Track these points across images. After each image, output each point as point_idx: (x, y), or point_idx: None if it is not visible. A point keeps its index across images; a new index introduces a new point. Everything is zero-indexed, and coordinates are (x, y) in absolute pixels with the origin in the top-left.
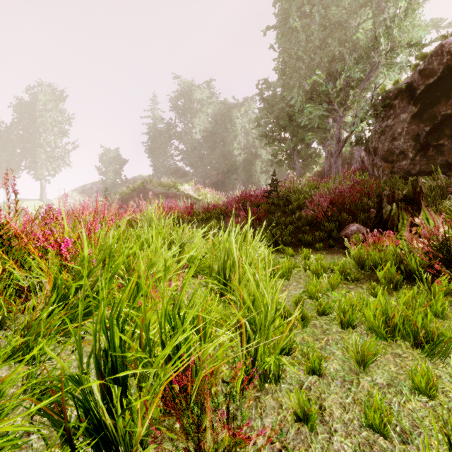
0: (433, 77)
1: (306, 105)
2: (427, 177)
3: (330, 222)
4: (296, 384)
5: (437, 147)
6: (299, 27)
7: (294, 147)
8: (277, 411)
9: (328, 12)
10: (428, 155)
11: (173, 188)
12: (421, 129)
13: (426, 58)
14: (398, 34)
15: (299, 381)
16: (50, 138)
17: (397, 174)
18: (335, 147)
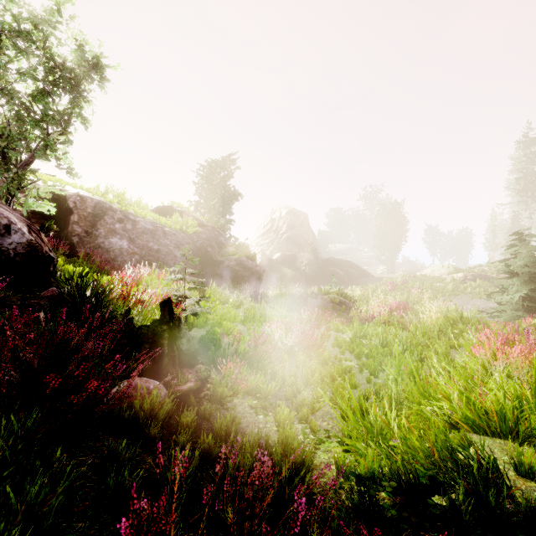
0: None
1: None
2: None
3: None
4: None
5: None
6: None
7: None
8: None
9: None
10: None
11: None
12: None
13: None
14: None
15: None
16: None
17: None
18: None
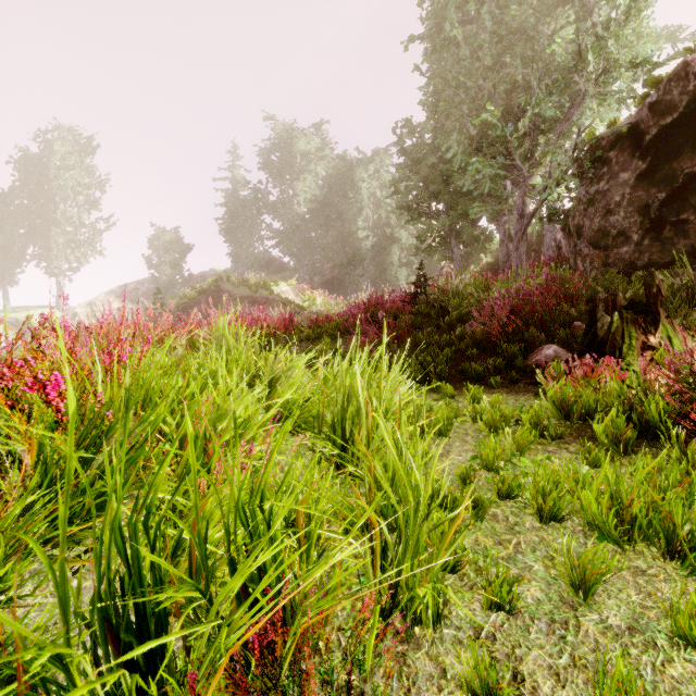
0: (672, 114)
1: (472, 159)
2: (662, 272)
3: (512, 343)
4: (470, 629)
5: (677, 224)
6: (460, 36)
7: (451, 225)
8: (438, 683)
9: (506, 14)
10: (663, 238)
11: (263, 289)
12: (652, 197)
13: (662, 85)
14: (615, 49)
15: (473, 622)
16: (72, 212)
17: (614, 267)
18: (516, 225)
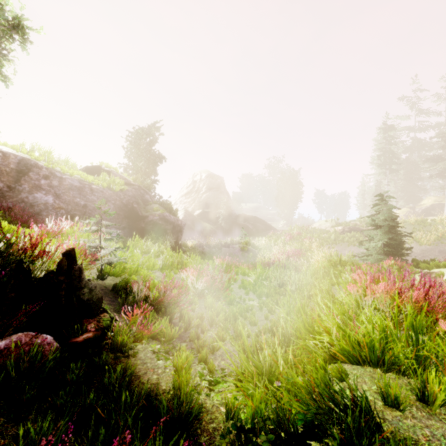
0: None
1: None
2: None
3: None
4: None
5: None
6: None
7: None
8: None
9: None
10: None
11: None
12: None
13: None
14: None
15: None
16: None
17: None
18: None
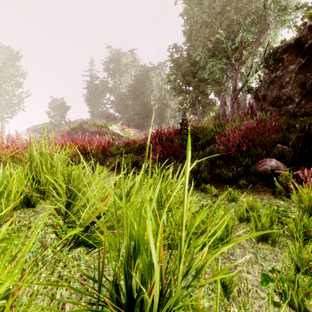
0: None
1: (210, 60)
2: None
3: (244, 157)
4: None
5: None
6: None
7: (196, 97)
8: None
9: None
10: None
11: (104, 128)
12: (307, 78)
13: None
14: (284, 3)
15: None
16: (9, 89)
17: (284, 116)
18: (231, 94)
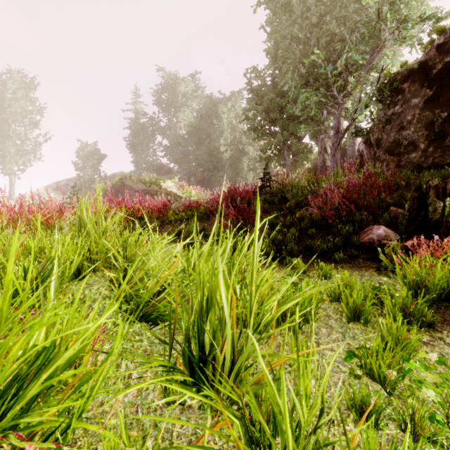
0: None
1: (302, 90)
2: (447, 170)
3: (344, 224)
4: None
5: None
6: (294, 0)
7: (284, 141)
8: None
9: None
10: (444, 146)
11: (155, 184)
12: (436, 115)
13: (448, 29)
14: (405, 11)
15: None
16: (20, 130)
17: (405, 168)
18: (333, 138)
